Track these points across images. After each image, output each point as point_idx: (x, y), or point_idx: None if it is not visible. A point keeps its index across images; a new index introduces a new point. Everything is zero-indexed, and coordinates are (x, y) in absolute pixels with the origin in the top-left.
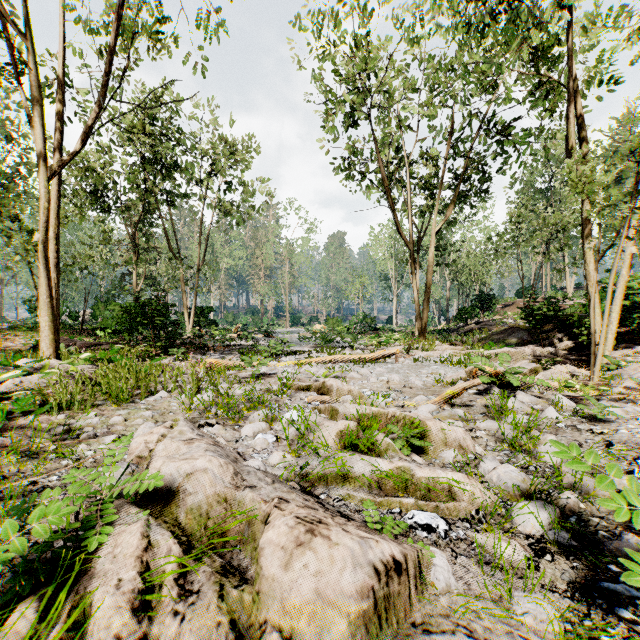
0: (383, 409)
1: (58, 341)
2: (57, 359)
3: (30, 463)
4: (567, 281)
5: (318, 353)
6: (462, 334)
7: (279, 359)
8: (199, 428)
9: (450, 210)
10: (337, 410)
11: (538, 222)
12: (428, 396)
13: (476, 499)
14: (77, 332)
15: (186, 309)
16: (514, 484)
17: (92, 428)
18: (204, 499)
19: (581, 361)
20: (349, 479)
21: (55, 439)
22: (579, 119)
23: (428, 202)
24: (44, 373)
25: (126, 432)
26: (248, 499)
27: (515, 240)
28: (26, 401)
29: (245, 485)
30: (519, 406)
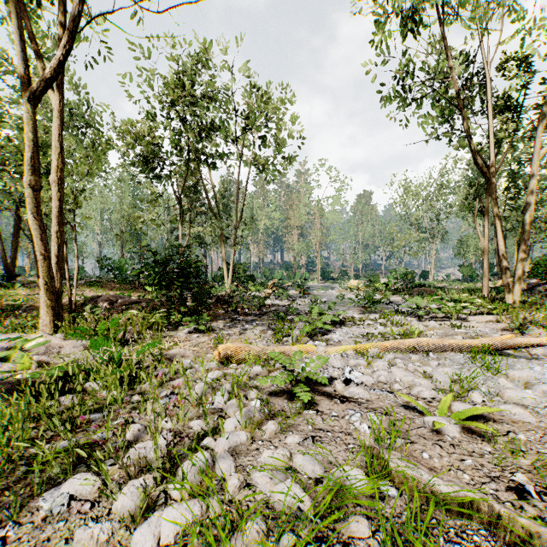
0: None
1: (60, 307)
2: (56, 330)
3: None
4: None
5: (375, 324)
6: None
7: (326, 337)
8: None
9: None
10: None
11: None
12: None
13: None
14: (133, 287)
15: (225, 265)
16: None
17: None
18: None
19: None
20: None
21: None
22: None
23: (513, 124)
24: None
25: None
26: None
27: None
28: None
29: None
30: None
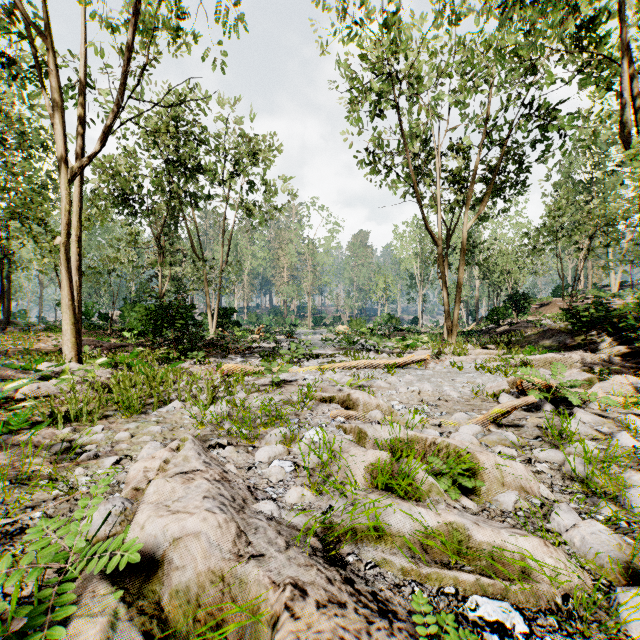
0: (420, 433)
1: (80, 344)
2: (79, 362)
3: (18, 492)
4: (610, 279)
5: (341, 357)
6: (495, 336)
7: (301, 363)
8: (209, 449)
9: (483, 204)
10: (365, 433)
11: (580, 215)
12: (468, 413)
13: (558, 575)
14: (105, 333)
15: (209, 310)
16: (607, 553)
17: (95, 446)
18: (194, 577)
19: (638, 369)
20: (384, 536)
21: (53, 459)
22: (637, 96)
23: (458, 197)
24: (59, 379)
25: (130, 452)
26: (252, 578)
27: (553, 235)
28: (23, 417)
29: (250, 553)
30: (581, 428)
